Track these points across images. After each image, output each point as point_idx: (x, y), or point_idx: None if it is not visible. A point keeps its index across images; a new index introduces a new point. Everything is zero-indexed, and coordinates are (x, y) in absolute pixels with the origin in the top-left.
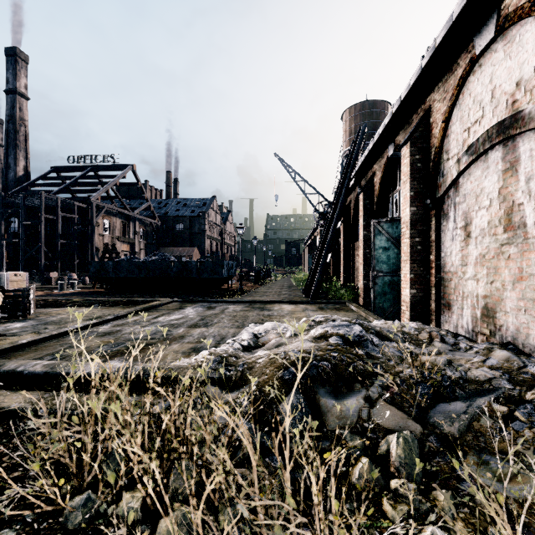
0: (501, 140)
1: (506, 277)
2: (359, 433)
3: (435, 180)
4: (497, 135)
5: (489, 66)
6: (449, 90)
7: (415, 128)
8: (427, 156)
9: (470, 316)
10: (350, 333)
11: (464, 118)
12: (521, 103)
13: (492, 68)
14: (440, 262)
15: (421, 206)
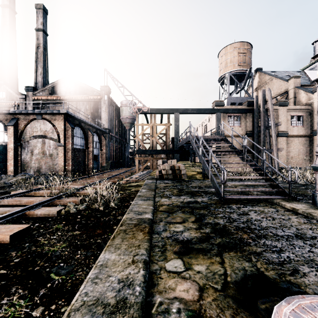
0: (42, 138)
1: (43, 163)
2: (43, 183)
3: (21, 138)
4: (42, 137)
5: (39, 123)
6: (27, 119)
7: (15, 123)
8: (18, 131)
9: (33, 171)
10: (29, 174)
11: (32, 128)
12: (46, 134)
13: (40, 124)
14: (22, 160)
15: (16, 144)
